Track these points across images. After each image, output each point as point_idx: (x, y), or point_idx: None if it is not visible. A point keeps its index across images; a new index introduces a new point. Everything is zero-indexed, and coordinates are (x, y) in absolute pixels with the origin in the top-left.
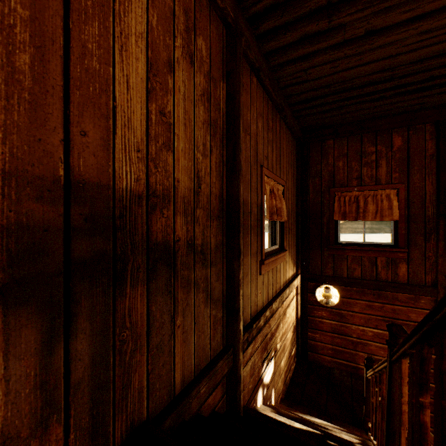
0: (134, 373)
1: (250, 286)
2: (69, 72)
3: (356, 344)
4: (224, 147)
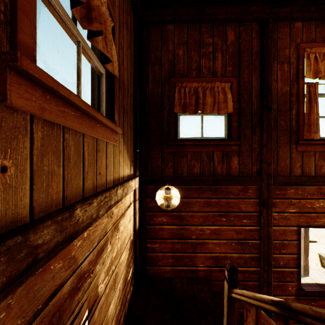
0: None
1: None
2: None
3: (195, 246)
4: None
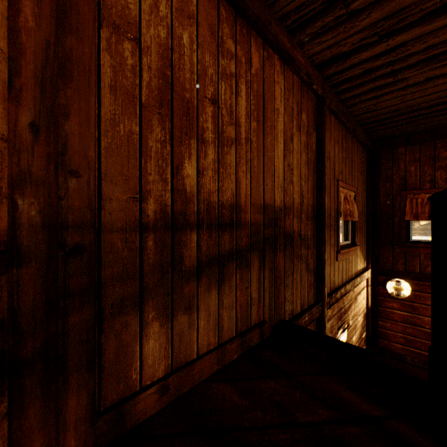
0: (279, 294)
1: (330, 268)
2: (264, 161)
3: (429, 335)
4: (314, 173)
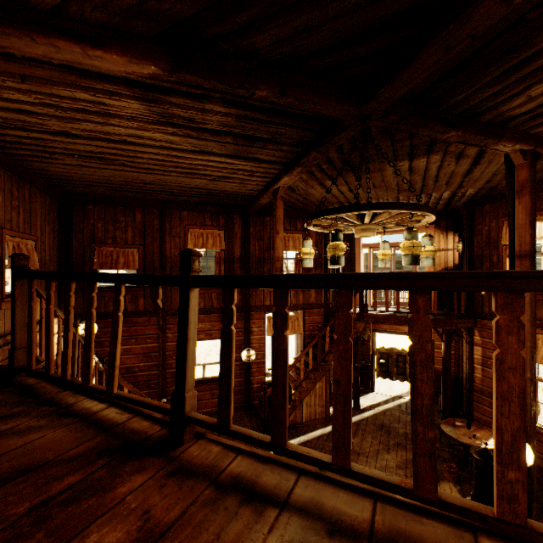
0: None
1: None
2: None
3: None
4: None
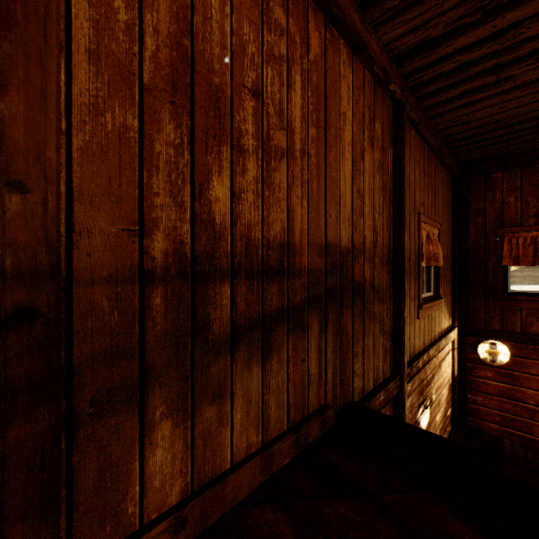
0: (346, 366)
1: (409, 328)
2: (326, 183)
3: (533, 412)
4: (390, 204)
